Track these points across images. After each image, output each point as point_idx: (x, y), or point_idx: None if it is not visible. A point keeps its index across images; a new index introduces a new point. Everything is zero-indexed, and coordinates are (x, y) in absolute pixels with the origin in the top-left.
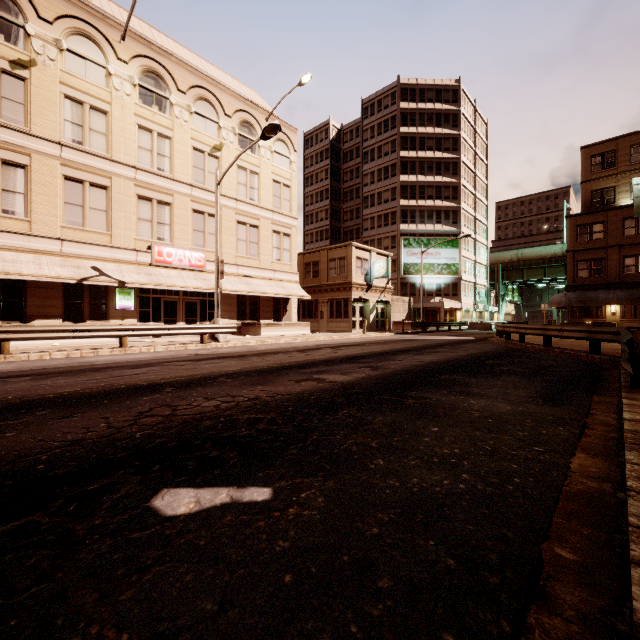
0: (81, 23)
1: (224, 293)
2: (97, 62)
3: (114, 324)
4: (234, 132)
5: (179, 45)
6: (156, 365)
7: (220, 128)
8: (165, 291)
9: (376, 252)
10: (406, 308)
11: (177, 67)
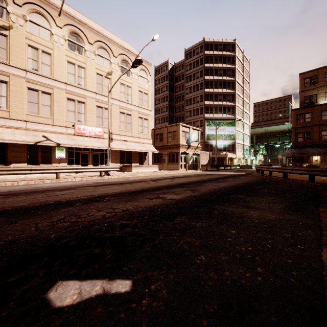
0: (37, 6)
1: (113, 149)
2: (45, 27)
3: (54, 166)
4: (118, 65)
5: (89, 19)
6: (74, 189)
7: (111, 63)
8: (82, 148)
9: (192, 128)
10: (208, 157)
11: (88, 31)
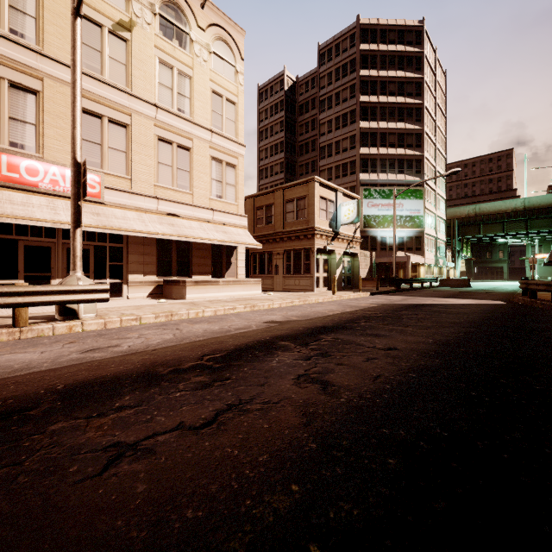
0: None
1: (136, 237)
2: None
3: None
4: (153, 10)
5: None
6: None
7: None
8: (27, 230)
9: (343, 193)
10: (368, 263)
11: None
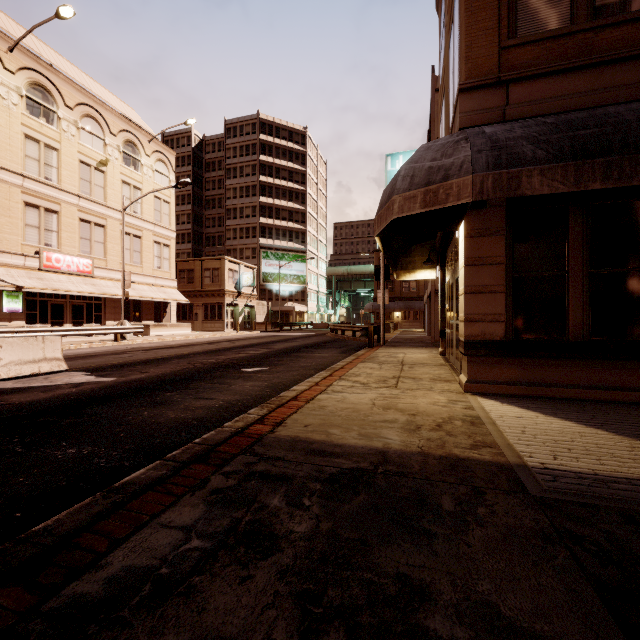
0: None
1: (110, 297)
2: None
3: (18, 326)
4: (119, 150)
5: (60, 56)
6: (125, 353)
7: (106, 145)
8: (52, 294)
9: (244, 265)
10: (265, 311)
11: (64, 83)
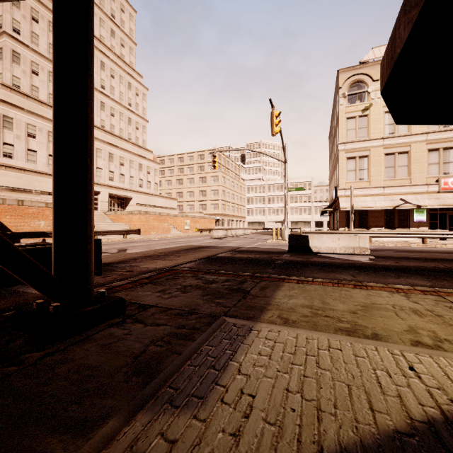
0: None
1: None
2: None
3: (414, 230)
4: None
5: None
6: (452, 253)
7: None
8: (449, 208)
9: None
10: None
11: None
